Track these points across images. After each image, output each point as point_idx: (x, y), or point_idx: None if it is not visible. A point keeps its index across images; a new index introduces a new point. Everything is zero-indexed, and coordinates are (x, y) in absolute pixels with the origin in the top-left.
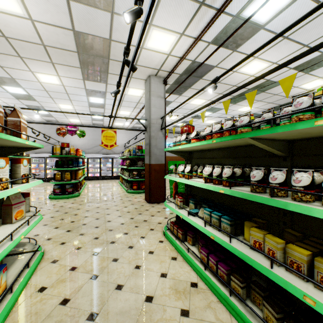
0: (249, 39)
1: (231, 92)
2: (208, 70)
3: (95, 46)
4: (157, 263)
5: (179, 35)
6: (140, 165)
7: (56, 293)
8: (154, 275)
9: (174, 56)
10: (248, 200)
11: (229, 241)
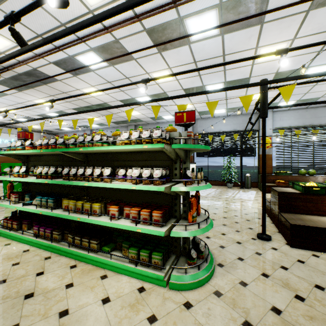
0: (85, 73)
1: (63, 115)
2: (52, 80)
3: None
4: None
5: (16, 44)
6: None
7: None
8: None
9: None
10: (69, 187)
11: (51, 211)
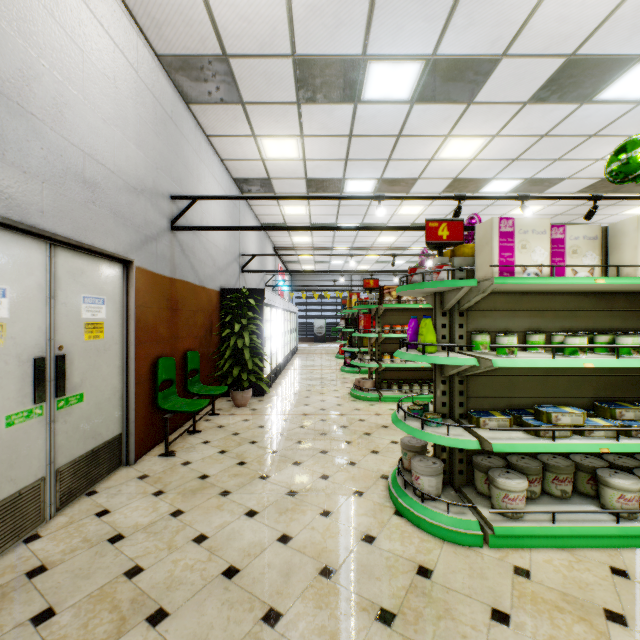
0: None
1: None
2: None
3: None
4: None
5: None
6: None
7: None
8: None
9: None
10: None
11: None
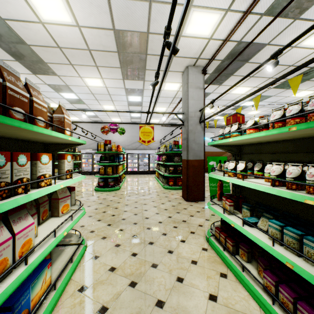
0: None
1: (305, 64)
2: (257, 50)
3: (133, 42)
4: (202, 279)
5: (224, 12)
6: (176, 161)
7: (95, 297)
8: (200, 295)
9: (216, 40)
10: None
11: None
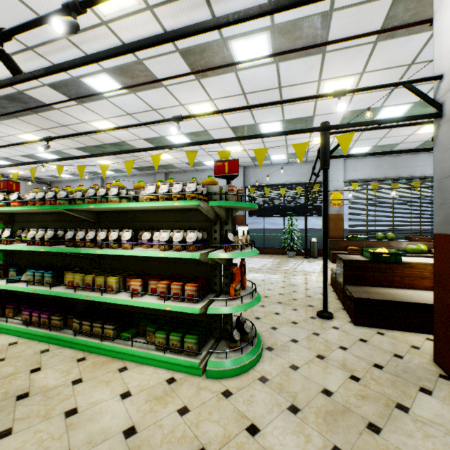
0: (94, 101)
1: (65, 159)
2: (46, 108)
3: None
4: None
5: None
6: None
7: None
8: None
9: None
10: (74, 257)
11: (50, 289)
